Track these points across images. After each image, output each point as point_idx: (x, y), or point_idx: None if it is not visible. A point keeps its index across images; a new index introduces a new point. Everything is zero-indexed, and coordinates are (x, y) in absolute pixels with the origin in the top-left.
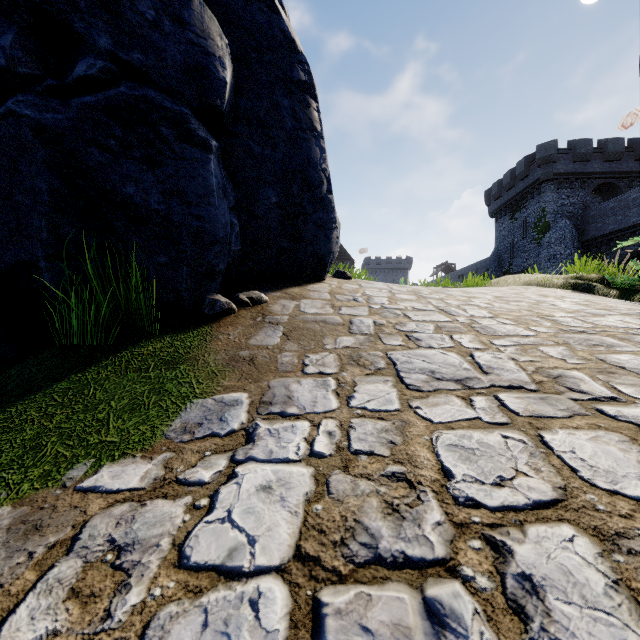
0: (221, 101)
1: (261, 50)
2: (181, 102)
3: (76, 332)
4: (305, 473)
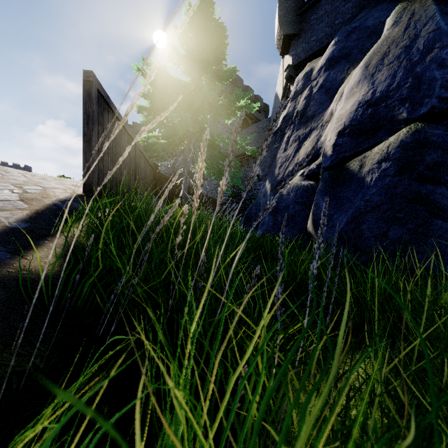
0: None
1: None
2: None
3: None
4: None
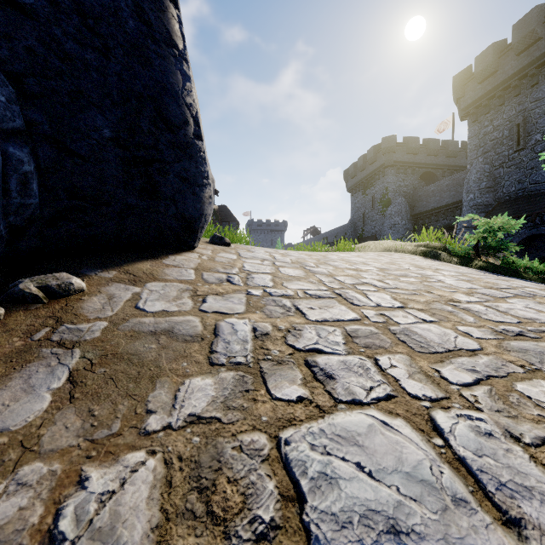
0: None
1: None
2: None
3: None
4: None
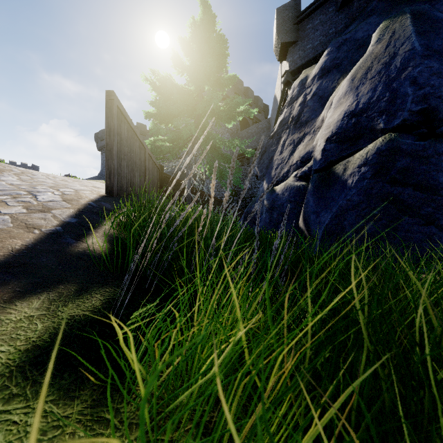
0: None
1: None
2: None
3: None
4: (15, 179)
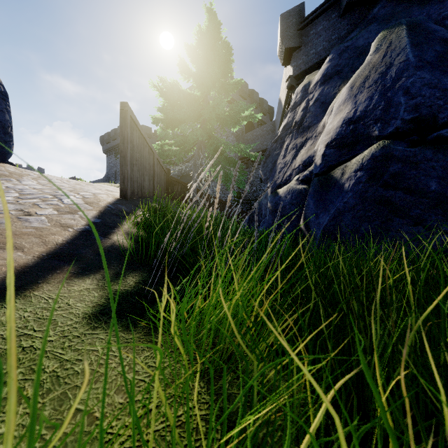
0: None
1: None
2: None
3: None
4: (34, 183)
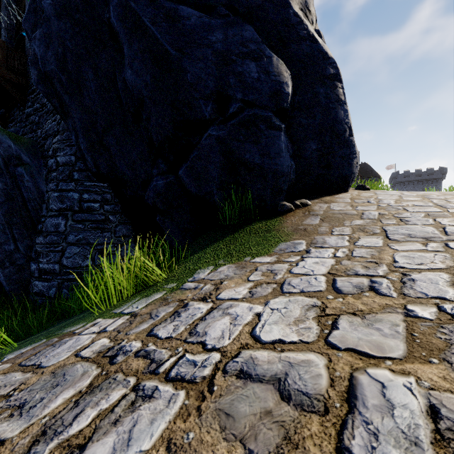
0: (286, 104)
1: (307, 67)
2: (268, 110)
3: (228, 219)
4: (331, 260)
